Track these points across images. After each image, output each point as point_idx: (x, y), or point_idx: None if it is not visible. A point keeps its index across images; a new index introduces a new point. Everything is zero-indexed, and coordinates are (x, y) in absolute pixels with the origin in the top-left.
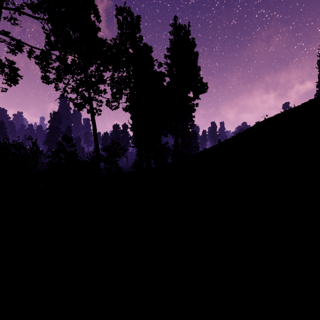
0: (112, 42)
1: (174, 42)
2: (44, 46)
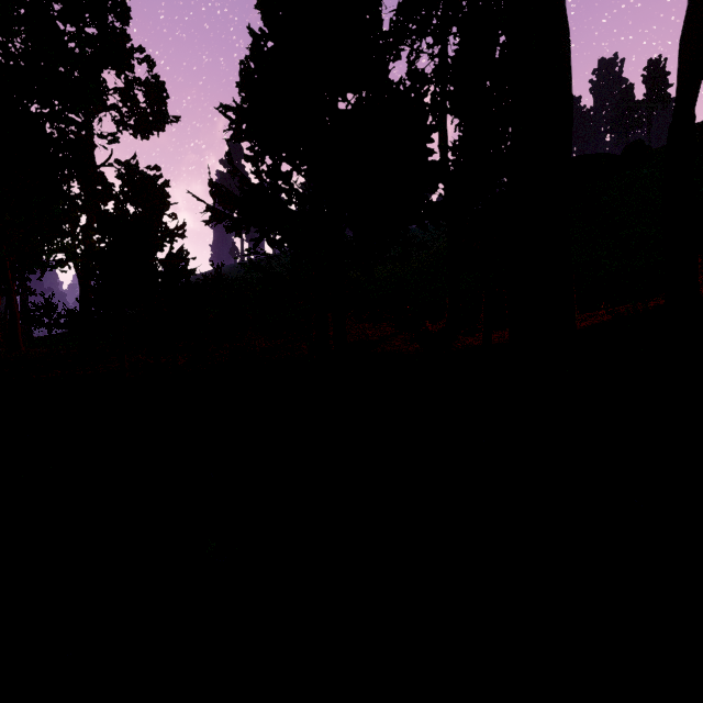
0: None
1: None
2: None
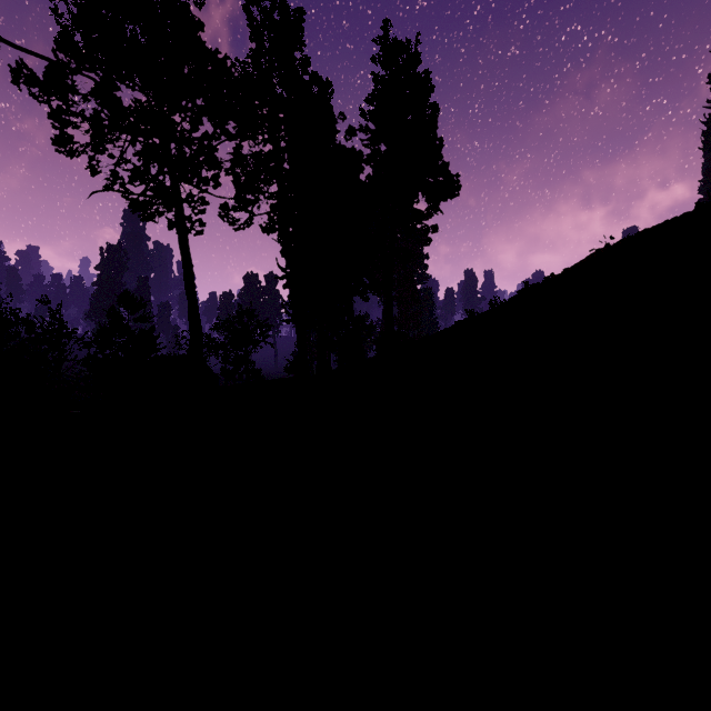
0: (236, 68)
1: (384, 80)
2: (53, 53)
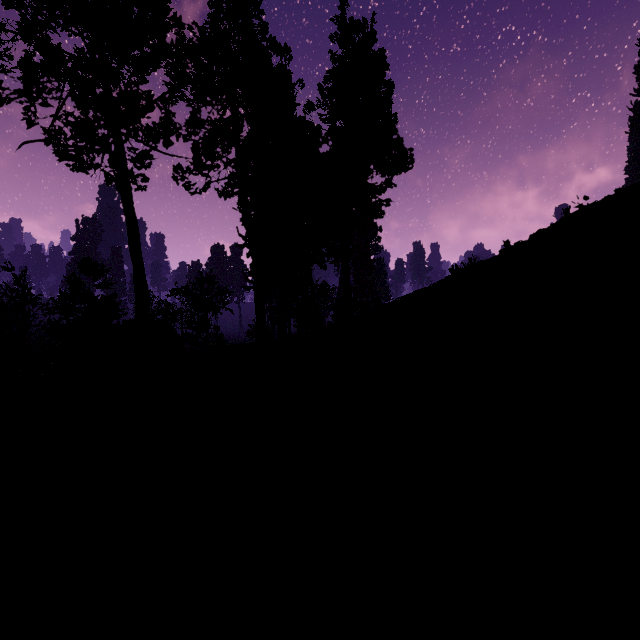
0: (193, 32)
1: (341, 58)
2: None
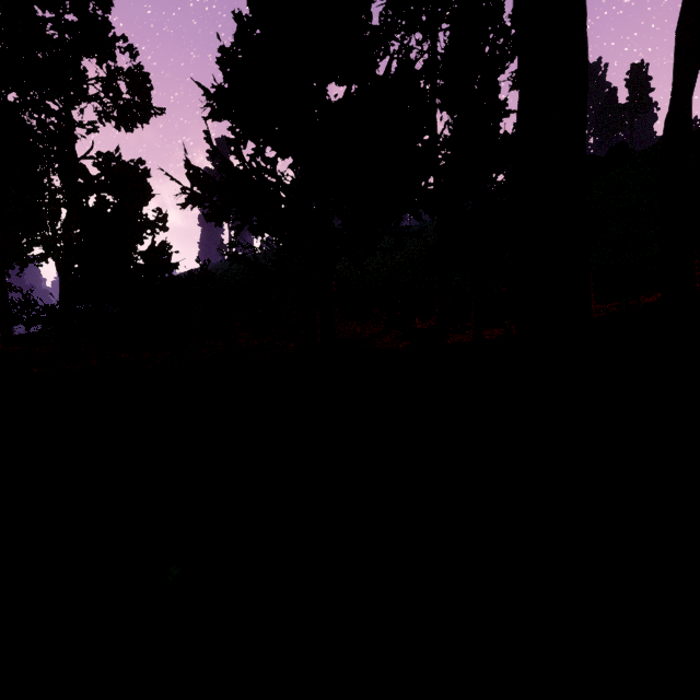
0: None
1: None
2: None
